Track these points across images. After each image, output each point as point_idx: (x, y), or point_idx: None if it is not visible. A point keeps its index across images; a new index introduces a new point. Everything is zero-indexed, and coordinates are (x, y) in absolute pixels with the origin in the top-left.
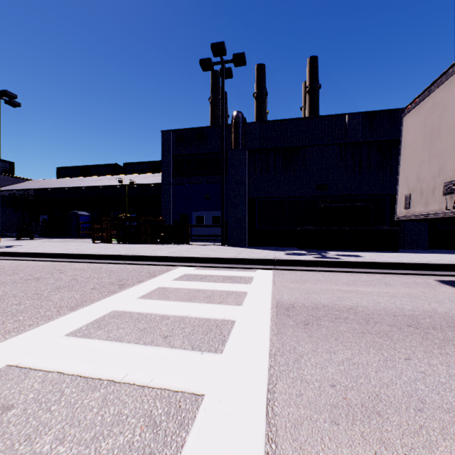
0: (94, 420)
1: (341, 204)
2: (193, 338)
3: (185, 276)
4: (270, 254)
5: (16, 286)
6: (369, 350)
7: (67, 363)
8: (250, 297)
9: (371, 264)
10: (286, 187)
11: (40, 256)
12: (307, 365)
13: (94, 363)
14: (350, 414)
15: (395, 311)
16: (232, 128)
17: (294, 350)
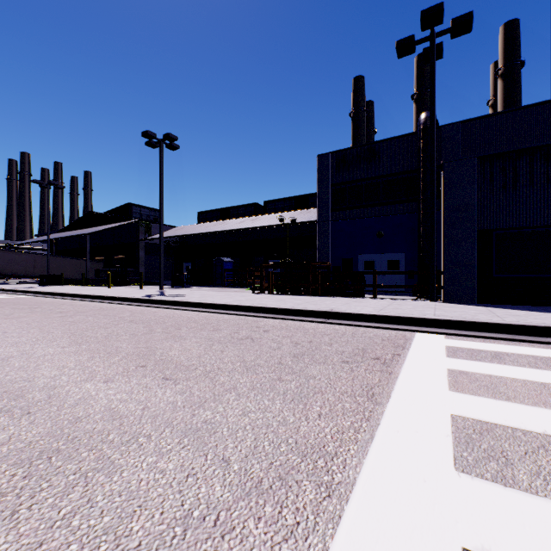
0: None
1: None
2: None
3: (456, 350)
4: None
5: (240, 347)
6: None
7: None
8: None
9: None
10: None
11: (219, 307)
12: None
13: None
14: None
15: None
16: (419, 136)
17: None
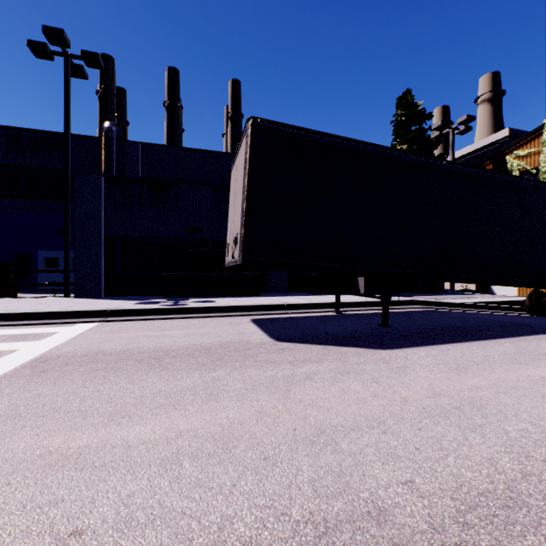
0: None
1: (209, 249)
2: None
3: None
4: (114, 305)
5: None
6: (77, 383)
7: None
8: (14, 354)
9: (211, 308)
10: (154, 226)
11: None
12: None
13: None
14: None
15: (164, 348)
16: (101, 143)
17: None
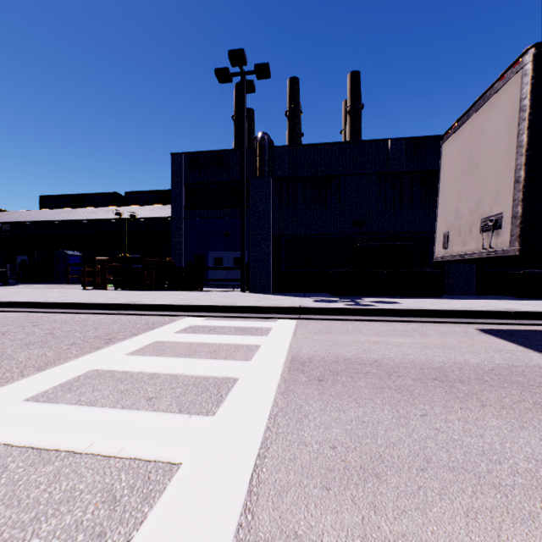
0: (38, 498)
1: (379, 243)
2: (184, 400)
3: (191, 327)
4: (296, 302)
5: None
6: (384, 406)
7: (19, 433)
8: (263, 351)
9: (408, 311)
10: (317, 223)
11: (12, 305)
12: (310, 425)
13: (53, 432)
14: (345, 478)
15: (424, 364)
16: (256, 152)
17: (300, 409)
